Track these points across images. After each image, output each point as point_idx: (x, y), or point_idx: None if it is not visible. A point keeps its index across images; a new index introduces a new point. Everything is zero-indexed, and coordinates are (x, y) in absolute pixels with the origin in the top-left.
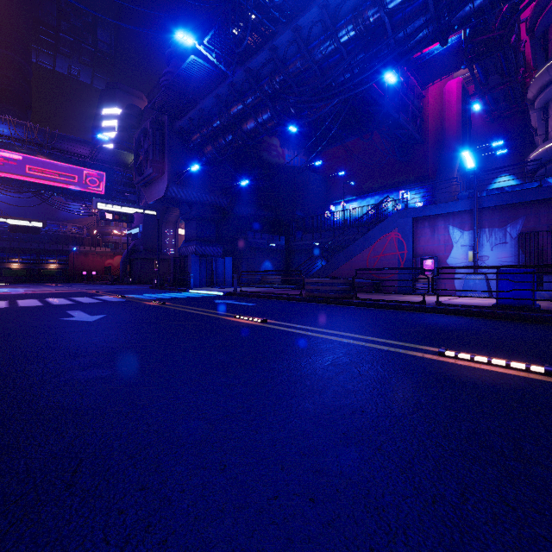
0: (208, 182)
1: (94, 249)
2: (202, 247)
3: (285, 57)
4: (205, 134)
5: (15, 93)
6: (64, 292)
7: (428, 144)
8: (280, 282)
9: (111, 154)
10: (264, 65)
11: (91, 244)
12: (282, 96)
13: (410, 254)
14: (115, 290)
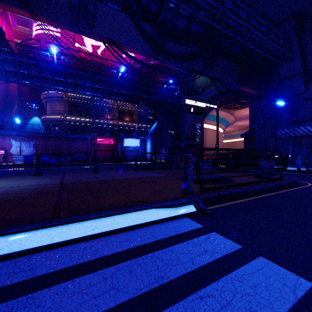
0: None
1: None
2: None
3: None
4: None
5: None
6: None
7: (0, 93)
8: None
9: None
10: None
11: None
12: None
13: None
14: None
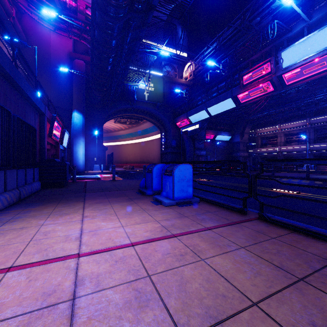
0: None
1: None
2: None
3: None
4: None
5: None
6: None
7: None
8: None
9: None
10: None
11: None
12: None
13: None
14: None
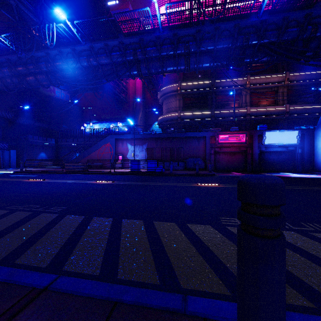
0: None
1: None
2: None
3: (54, 58)
4: None
5: None
6: None
7: (129, 104)
8: (52, 165)
9: None
10: (42, 57)
11: None
12: (53, 74)
13: (114, 153)
14: None
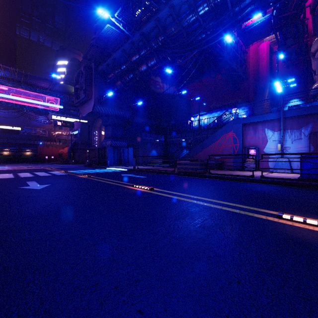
0: (118, 103)
1: (52, 143)
2: (115, 141)
3: (164, 25)
4: (116, 73)
5: (6, 52)
6: (31, 169)
7: (249, 80)
8: (161, 162)
9: (61, 87)
10: (152, 30)
11: (51, 140)
12: (163, 49)
13: (241, 145)
14: (62, 167)
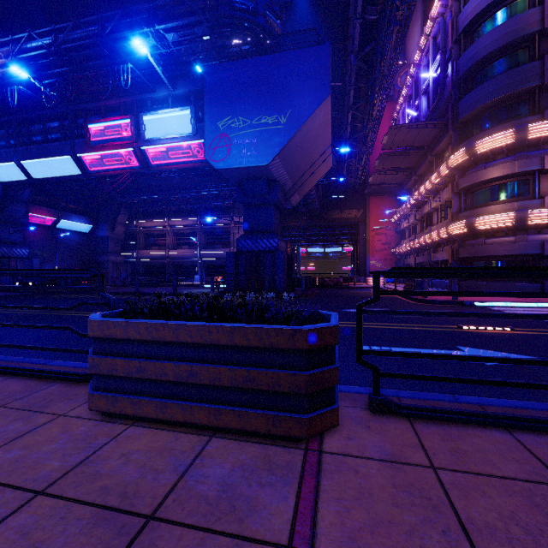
0: None
1: None
2: None
3: None
4: None
5: None
6: None
7: None
8: None
9: None
10: None
11: None
12: None
13: None
14: None
